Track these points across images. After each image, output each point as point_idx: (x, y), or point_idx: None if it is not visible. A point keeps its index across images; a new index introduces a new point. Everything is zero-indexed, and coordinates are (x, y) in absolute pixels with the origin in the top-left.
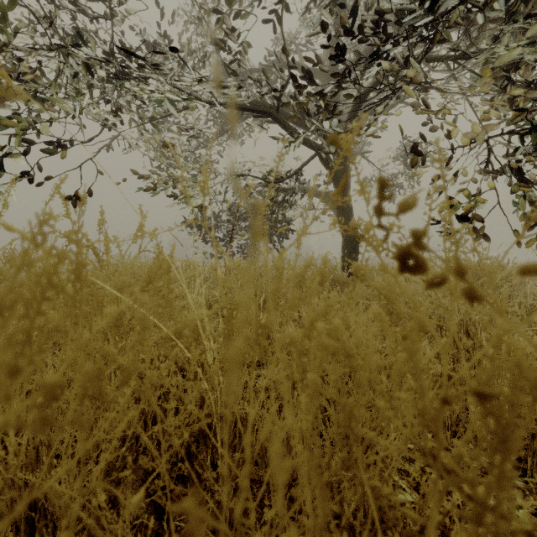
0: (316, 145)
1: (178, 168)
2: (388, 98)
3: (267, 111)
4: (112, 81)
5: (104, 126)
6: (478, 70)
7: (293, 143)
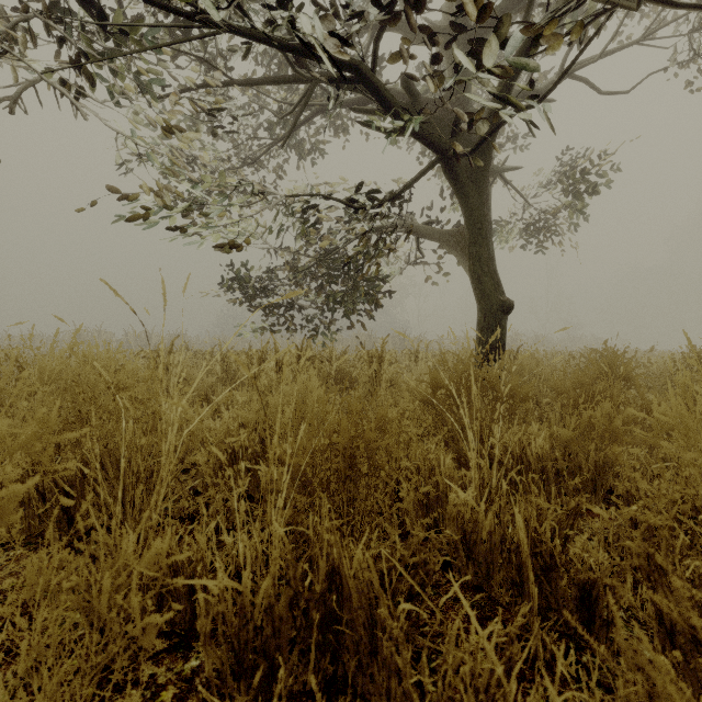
0: (440, 141)
1: (197, 183)
2: (603, 14)
3: (353, 64)
4: (61, 7)
5: (1, 55)
6: (699, 30)
7: (399, 135)
